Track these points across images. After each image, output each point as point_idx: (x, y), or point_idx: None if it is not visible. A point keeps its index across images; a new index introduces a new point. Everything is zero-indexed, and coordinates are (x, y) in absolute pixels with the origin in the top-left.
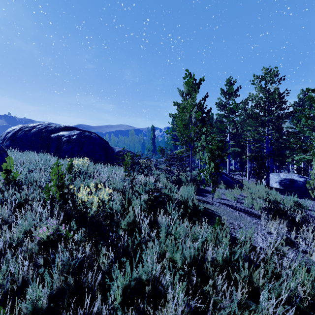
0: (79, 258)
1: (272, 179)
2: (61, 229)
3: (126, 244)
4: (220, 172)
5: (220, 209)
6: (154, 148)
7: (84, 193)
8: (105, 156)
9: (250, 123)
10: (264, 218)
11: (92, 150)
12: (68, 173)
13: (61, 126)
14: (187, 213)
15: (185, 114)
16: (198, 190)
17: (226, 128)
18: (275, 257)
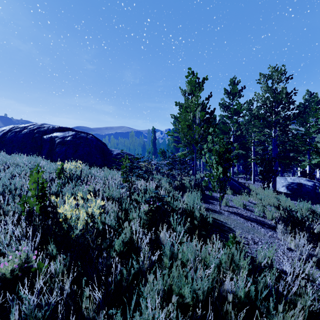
0: (51, 304)
1: (279, 183)
2: (32, 258)
3: (119, 277)
4: (228, 177)
5: (230, 219)
6: (155, 150)
7: (67, 208)
8: (102, 159)
9: (256, 124)
10: (280, 230)
11: (88, 152)
12: (58, 179)
13: (55, 127)
14: (194, 226)
15: (188, 114)
16: (203, 197)
17: (229, 130)
18: (309, 288)
